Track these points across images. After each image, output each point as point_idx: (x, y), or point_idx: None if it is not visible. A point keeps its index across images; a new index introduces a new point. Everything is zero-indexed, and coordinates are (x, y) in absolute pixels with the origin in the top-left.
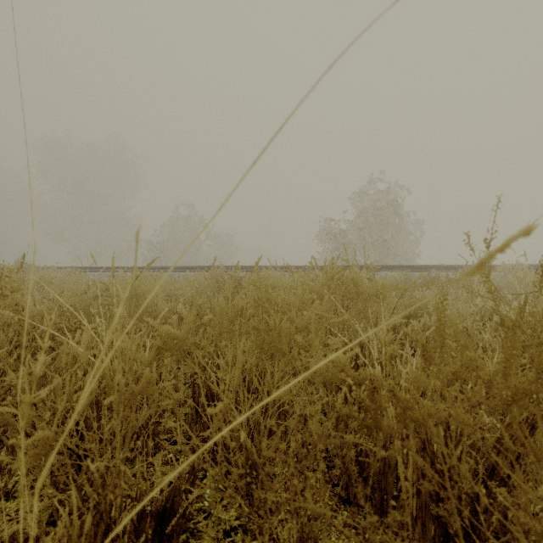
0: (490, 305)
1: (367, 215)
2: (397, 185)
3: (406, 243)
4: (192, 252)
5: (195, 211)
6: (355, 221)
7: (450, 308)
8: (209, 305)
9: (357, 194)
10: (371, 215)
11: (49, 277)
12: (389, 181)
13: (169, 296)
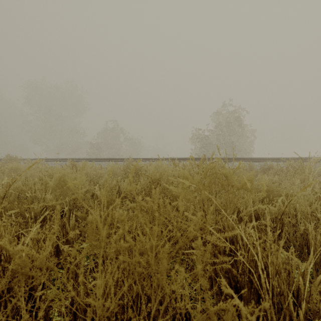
0: (317, 188)
1: (222, 126)
2: (240, 108)
3: (245, 143)
4: (115, 149)
5: (118, 125)
6: (214, 130)
7: (289, 191)
8: (118, 187)
9: (215, 114)
10: (224, 126)
11: (18, 166)
12: (235, 106)
13: (92, 180)
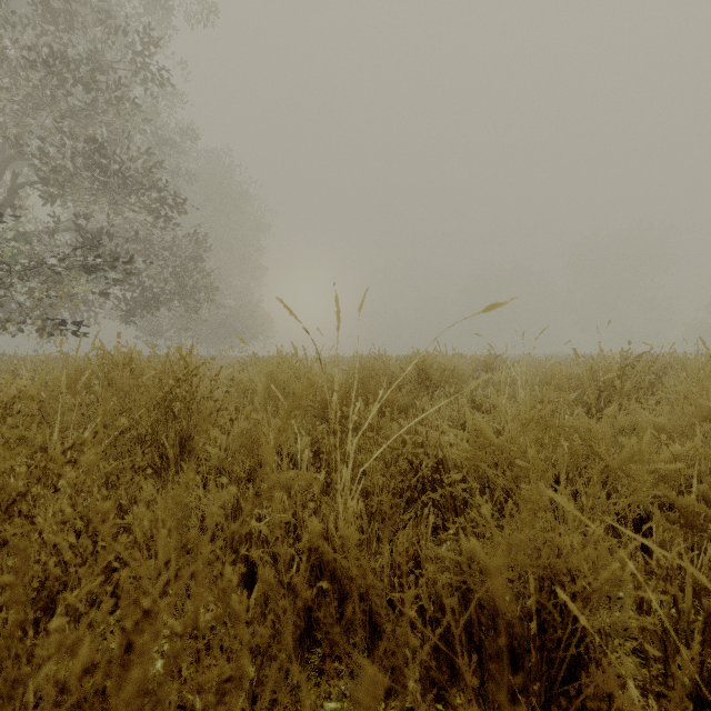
0: None
1: None
2: None
3: None
4: None
5: None
6: None
7: None
8: None
9: None
10: None
11: None
12: None
13: None
